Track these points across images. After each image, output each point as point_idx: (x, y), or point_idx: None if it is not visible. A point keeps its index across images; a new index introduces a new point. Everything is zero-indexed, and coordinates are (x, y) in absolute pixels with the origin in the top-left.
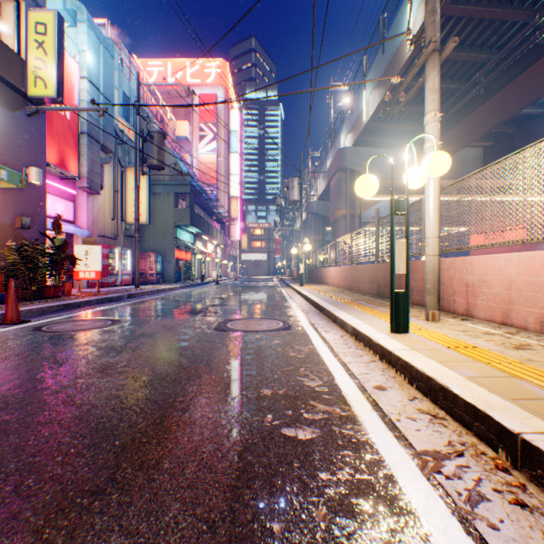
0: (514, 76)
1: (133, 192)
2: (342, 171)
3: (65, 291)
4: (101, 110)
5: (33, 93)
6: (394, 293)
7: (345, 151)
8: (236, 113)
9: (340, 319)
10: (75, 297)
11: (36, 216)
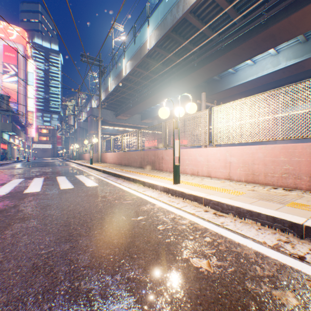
0: (136, 105)
1: None
2: (93, 116)
3: None
4: None
5: None
6: (91, 158)
7: (94, 109)
8: (32, 62)
9: (83, 164)
10: None
11: None
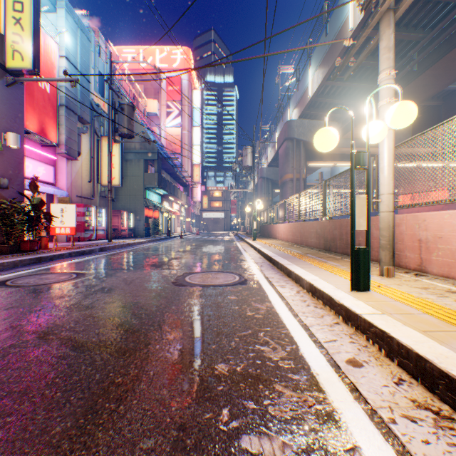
0: (446, 53)
1: (107, 158)
2: (290, 140)
3: (42, 245)
4: (73, 80)
5: (11, 65)
6: (355, 250)
7: (292, 123)
8: (198, 93)
9: (295, 273)
10: (50, 250)
11: (14, 177)
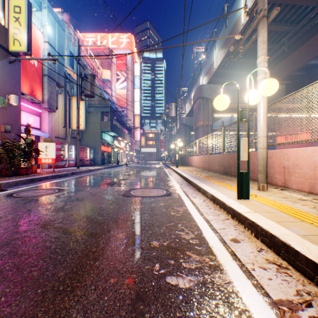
0: (306, 40)
1: (76, 111)
2: (201, 98)
3: (32, 170)
4: (54, 59)
5: (12, 49)
6: (240, 173)
7: (203, 87)
8: (138, 65)
9: (202, 189)
10: (38, 174)
11: (14, 124)
